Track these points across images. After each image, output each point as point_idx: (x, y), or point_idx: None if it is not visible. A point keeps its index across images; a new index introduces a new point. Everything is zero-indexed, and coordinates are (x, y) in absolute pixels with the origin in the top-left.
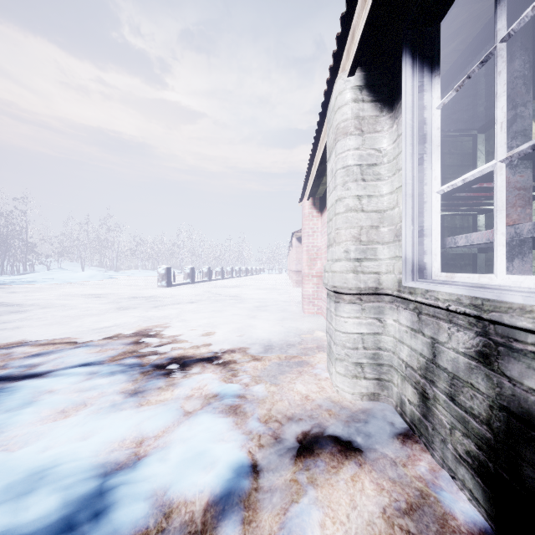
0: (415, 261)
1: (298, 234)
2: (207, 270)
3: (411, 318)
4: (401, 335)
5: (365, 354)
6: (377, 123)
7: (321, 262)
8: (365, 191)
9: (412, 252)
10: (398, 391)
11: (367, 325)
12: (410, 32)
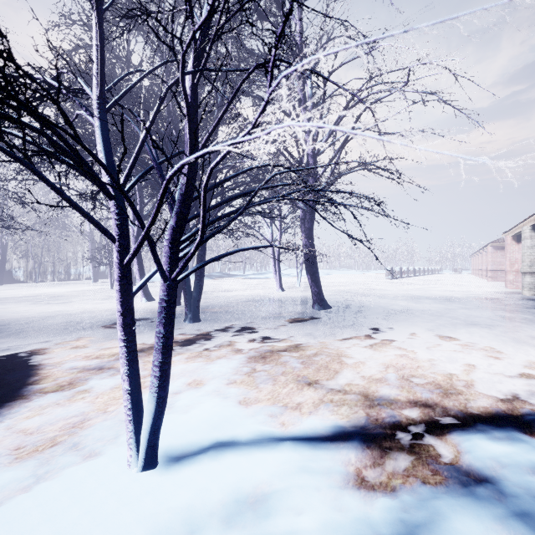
0: None
1: (494, 244)
2: (406, 269)
3: None
4: None
5: (532, 286)
6: None
7: (517, 265)
8: (532, 251)
9: None
10: None
11: (533, 280)
12: None
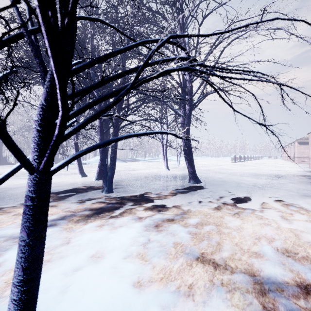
0: None
1: (299, 141)
2: (243, 156)
3: None
4: None
5: None
6: None
7: None
8: None
9: None
10: None
11: None
12: None
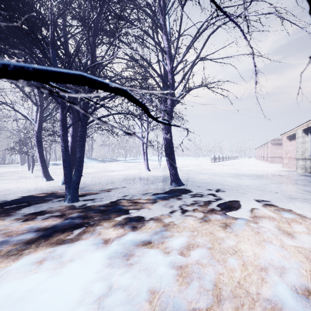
0: (309, 155)
1: (272, 141)
2: (222, 156)
3: (309, 161)
4: (309, 163)
5: (303, 167)
6: (305, 136)
7: (290, 154)
8: (303, 145)
9: (309, 154)
10: (308, 170)
11: (303, 163)
12: (309, 130)
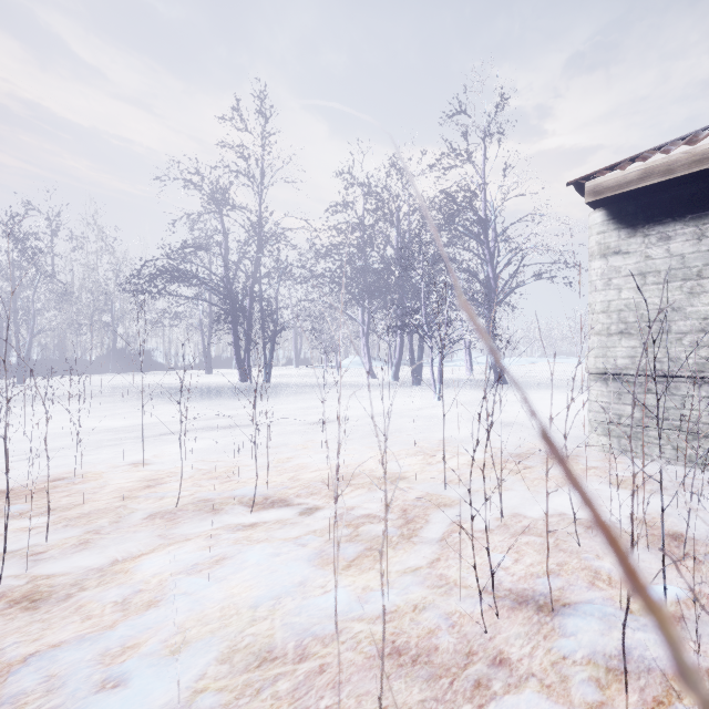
0: None
1: None
2: None
3: None
4: None
5: None
6: None
7: None
8: None
9: None
10: None
11: None
12: None
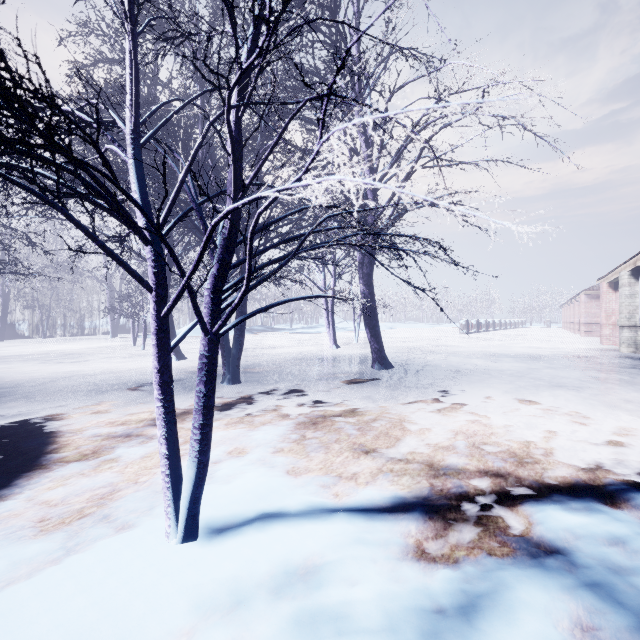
0: None
1: (587, 292)
2: (484, 322)
3: None
4: None
5: (631, 341)
6: (635, 284)
7: (615, 317)
8: (631, 301)
9: None
10: None
11: (632, 334)
12: None
